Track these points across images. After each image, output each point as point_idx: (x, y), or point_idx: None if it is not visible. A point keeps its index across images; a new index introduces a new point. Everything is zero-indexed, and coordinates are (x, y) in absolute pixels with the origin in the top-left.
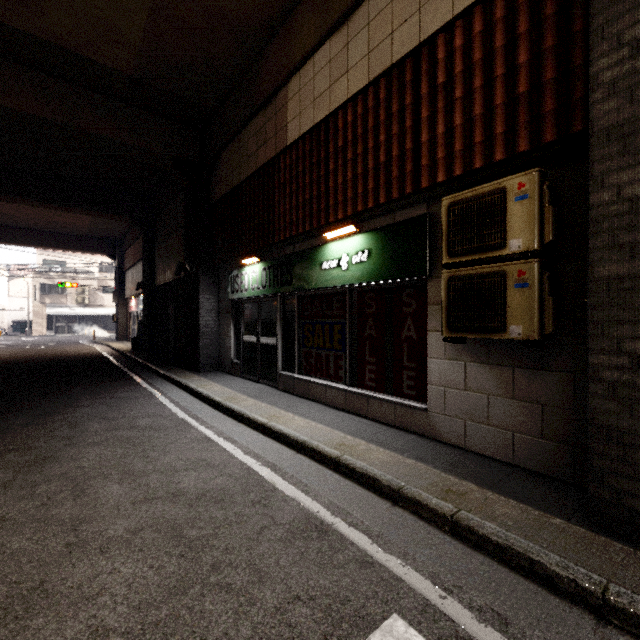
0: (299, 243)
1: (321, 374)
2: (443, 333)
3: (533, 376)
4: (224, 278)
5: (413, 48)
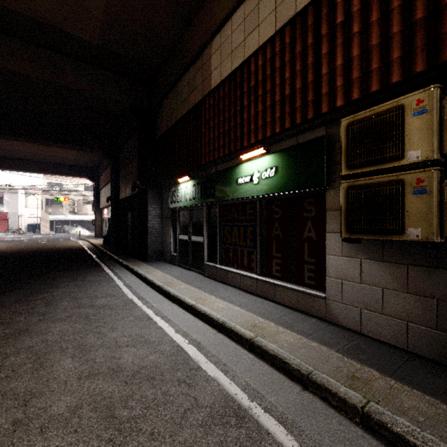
0: (220, 164)
1: (237, 265)
2: (342, 234)
3: (428, 273)
4: (165, 193)
5: None
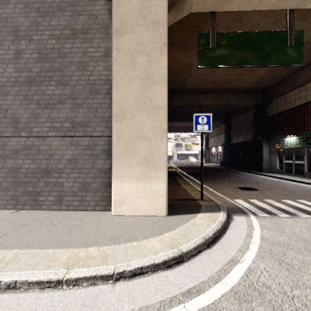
0: None
1: None
2: None
3: None
4: (273, 141)
5: None
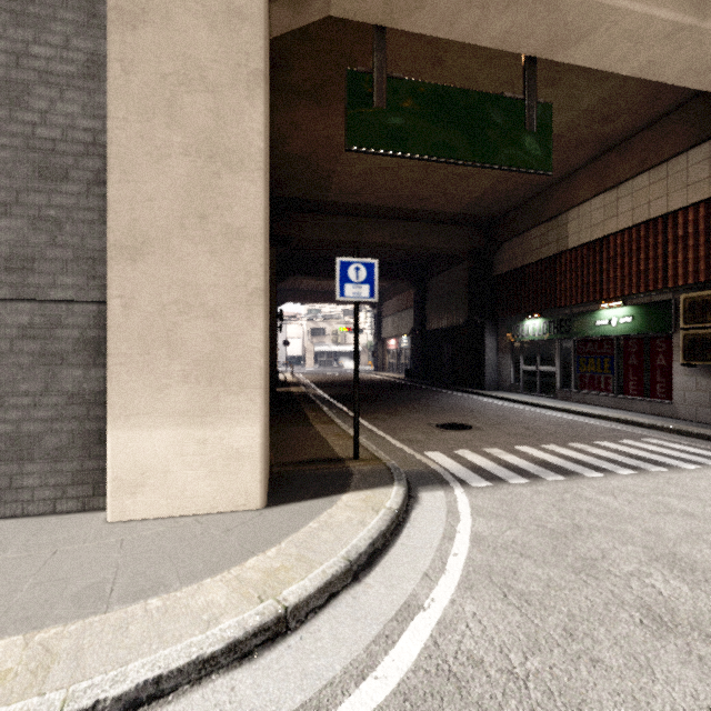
0: (575, 308)
1: (593, 389)
2: (680, 362)
3: None
4: (503, 327)
5: (662, 214)
